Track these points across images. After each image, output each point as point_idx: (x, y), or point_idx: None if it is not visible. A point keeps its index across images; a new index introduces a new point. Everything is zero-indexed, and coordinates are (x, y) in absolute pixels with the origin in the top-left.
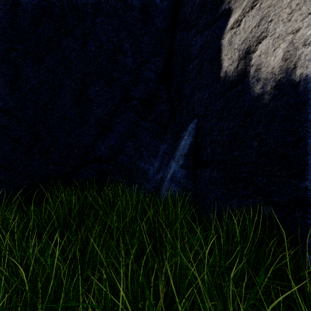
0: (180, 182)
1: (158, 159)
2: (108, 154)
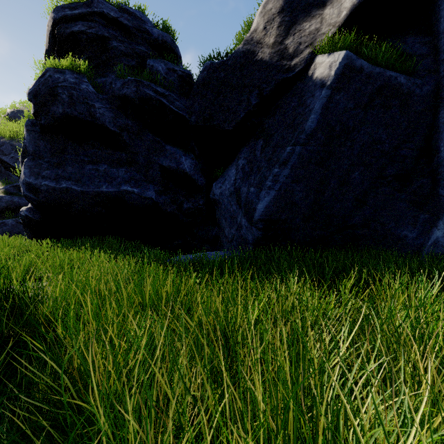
0: (443, 246)
1: (417, 227)
2: (361, 222)
